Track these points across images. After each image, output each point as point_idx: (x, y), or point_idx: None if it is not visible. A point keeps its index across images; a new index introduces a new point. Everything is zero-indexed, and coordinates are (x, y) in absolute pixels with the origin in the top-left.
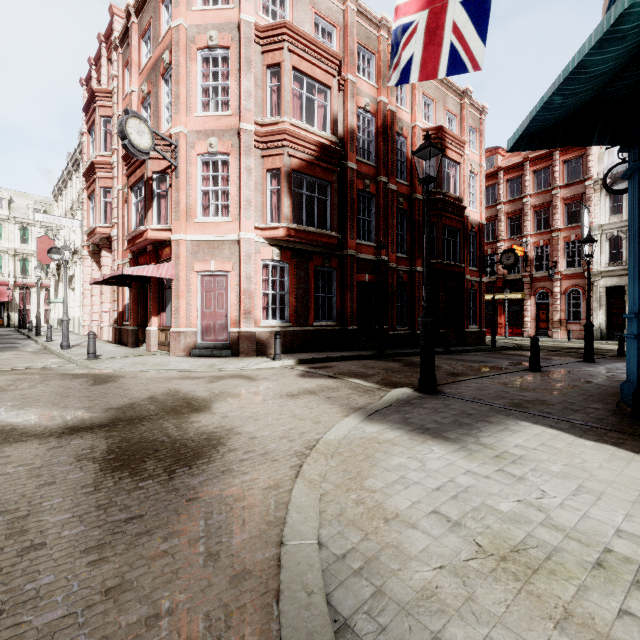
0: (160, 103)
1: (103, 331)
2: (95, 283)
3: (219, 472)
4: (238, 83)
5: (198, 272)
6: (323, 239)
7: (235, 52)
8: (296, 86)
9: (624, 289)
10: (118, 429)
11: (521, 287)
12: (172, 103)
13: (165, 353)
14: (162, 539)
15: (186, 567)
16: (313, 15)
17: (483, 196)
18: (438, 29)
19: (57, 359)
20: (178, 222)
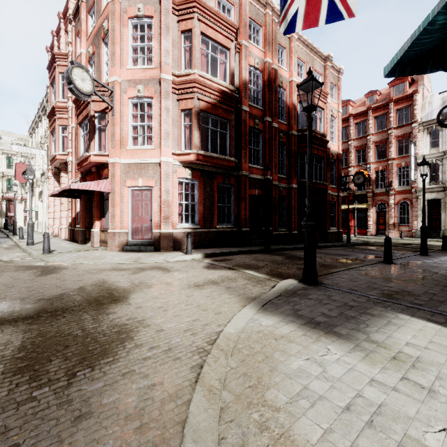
0: (101, 60)
1: (62, 232)
2: (53, 196)
3: (119, 375)
4: (159, 44)
5: (129, 187)
6: (224, 163)
7: (157, 20)
8: (203, 47)
9: (440, 201)
10: (39, 321)
11: (366, 200)
12: (109, 59)
13: (104, 248)
14: None
15: None
16: None
17: (340, 133)
18: None
19: (21, 253)
20: (114, 149)
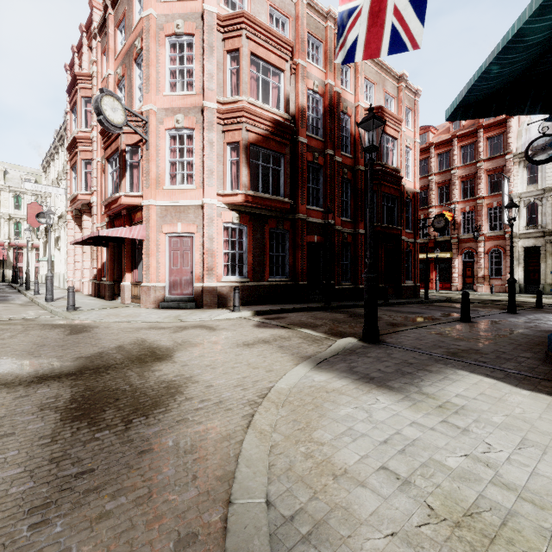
0: (133, 84)
1: (84, 286)
2: (76, 243)
3: (174, 422)
4: (202, 66)
5: (166, 233)
6: (277, 204)
7: (199, 39)
8: (253, 69)
9: (539, 249)
10: (84, 378)
11: (450, 247)
12: (143, 84)
13: (137, 305)
14: (109, 497)
15: (130, 530)
16: (268, 7)
17: (417, 168)
18: (380, 12)
19: (41, 311)
20: (148, 189)
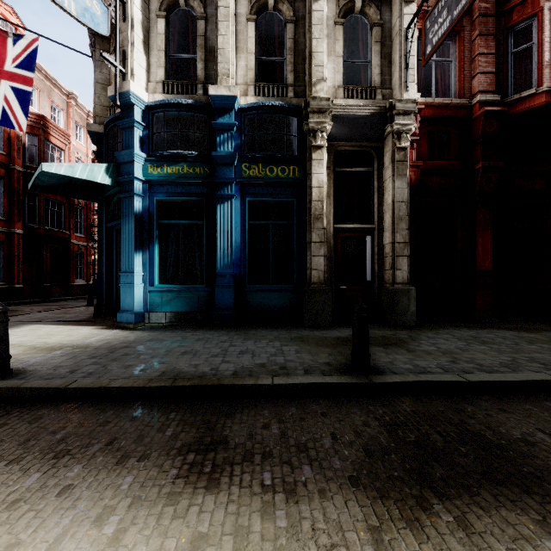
0: None
1: None
2: None
3: None
4: None
5: None
6: None
7: None
8: None
9: None
10: None
11: None
12: None
13: None
14: None
15: None
16: None
17: None
18: None
19: None
20: None
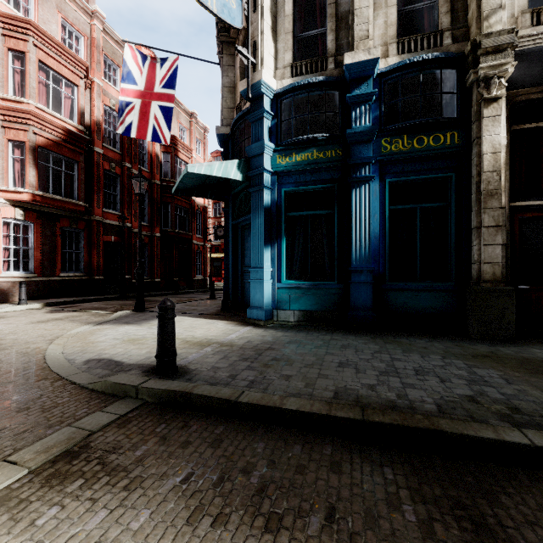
0: None
1: None
2: None
3: None
4: None
5: None
6: (70, 206)
7: None
8: (42, 75)
9: None
10: None
11: None
12: None
13: None
14: None
15: None
16: (60, 19)
17: None
18: (146, 113)
19: None
20: None
